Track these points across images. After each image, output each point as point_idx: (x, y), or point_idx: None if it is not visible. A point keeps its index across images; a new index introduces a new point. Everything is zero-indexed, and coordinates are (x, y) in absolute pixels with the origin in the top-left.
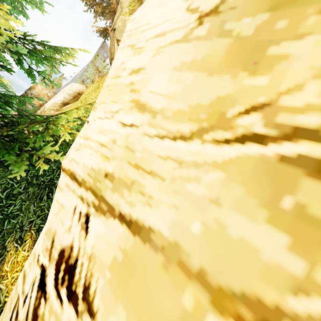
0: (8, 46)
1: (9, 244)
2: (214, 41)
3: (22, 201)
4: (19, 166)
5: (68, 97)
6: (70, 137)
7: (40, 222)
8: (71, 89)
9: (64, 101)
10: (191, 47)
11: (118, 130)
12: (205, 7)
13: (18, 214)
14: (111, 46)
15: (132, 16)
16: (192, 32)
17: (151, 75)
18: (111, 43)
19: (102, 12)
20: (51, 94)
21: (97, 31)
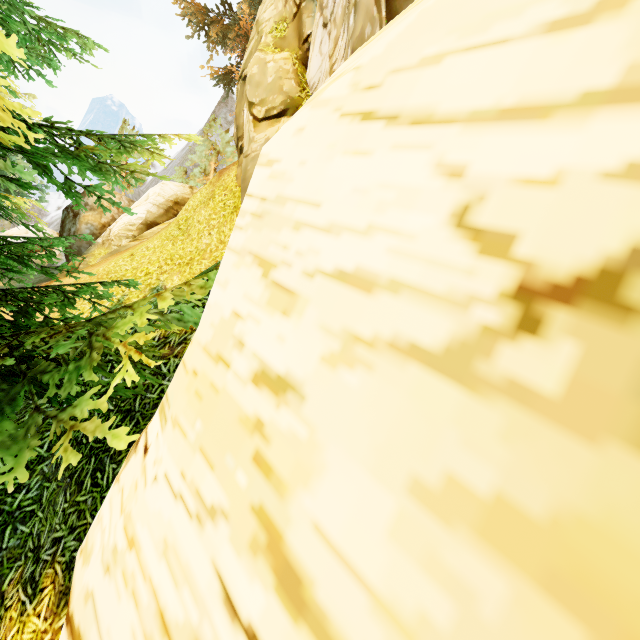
0: (3, 162)
1: (11, 588)
2: (618, 463)
3: (44, 478)
4: (17, 450)
5: (155, 211)
6: (134, 377)
7: (75, 547)
8: (161, 194)
9: (147, 219)
10: (489, 426)
11: (210, 608)
12: (549, 254)
13: (34, 512)
14: (238, 113)
15: (268, 149)
16: (492, 350)
17: (324, 450)
18: (238, 107)
19: (221, 38)
20: (124, 202)
21: (211, 75)
